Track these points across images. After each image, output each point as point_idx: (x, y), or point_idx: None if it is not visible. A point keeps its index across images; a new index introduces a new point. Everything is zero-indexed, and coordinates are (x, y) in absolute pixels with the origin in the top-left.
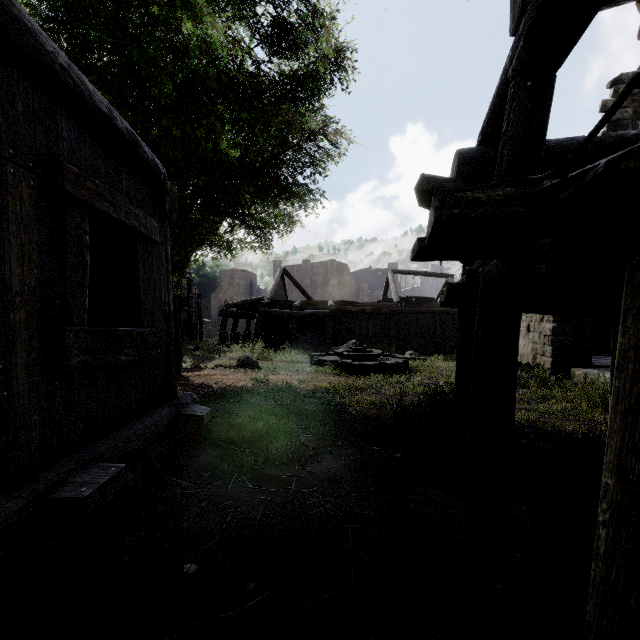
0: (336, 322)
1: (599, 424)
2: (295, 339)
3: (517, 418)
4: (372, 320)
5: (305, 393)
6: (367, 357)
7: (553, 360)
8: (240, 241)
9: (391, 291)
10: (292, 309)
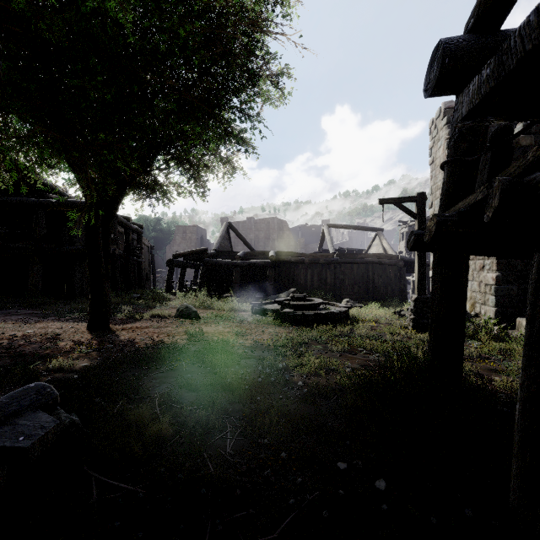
0: (277, 271)
1: None
2: (238, 287)
3: (498, 387)
4: (310, 269)
5: (242, 352)
6: (308, 306)
7: (496, 309)
8: (176, 185)
9: (324, 244)
10: (235, 259)
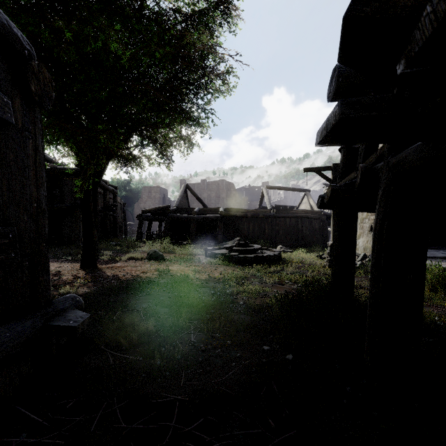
0: (225, 224)
1: None
2: (194, 237)
3: None
4: (252, 222)
5: (199, 283)
6: (249, 251)
7: None
8: (147, 157)
9: (264, 202)
10: (192, 214)
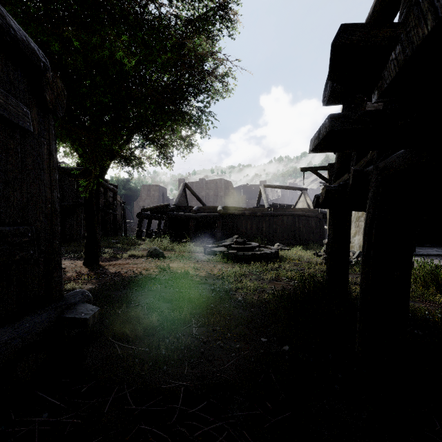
0: (223, 222)
1: (441, 305)
2: (193, 234)
3: None
4: (250, 220)
5: (199, 280)
6: (247, 248)
7: None
8: (148, 158)
9: (262, 200)
10: (191, 212)
